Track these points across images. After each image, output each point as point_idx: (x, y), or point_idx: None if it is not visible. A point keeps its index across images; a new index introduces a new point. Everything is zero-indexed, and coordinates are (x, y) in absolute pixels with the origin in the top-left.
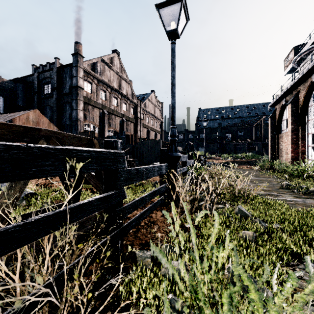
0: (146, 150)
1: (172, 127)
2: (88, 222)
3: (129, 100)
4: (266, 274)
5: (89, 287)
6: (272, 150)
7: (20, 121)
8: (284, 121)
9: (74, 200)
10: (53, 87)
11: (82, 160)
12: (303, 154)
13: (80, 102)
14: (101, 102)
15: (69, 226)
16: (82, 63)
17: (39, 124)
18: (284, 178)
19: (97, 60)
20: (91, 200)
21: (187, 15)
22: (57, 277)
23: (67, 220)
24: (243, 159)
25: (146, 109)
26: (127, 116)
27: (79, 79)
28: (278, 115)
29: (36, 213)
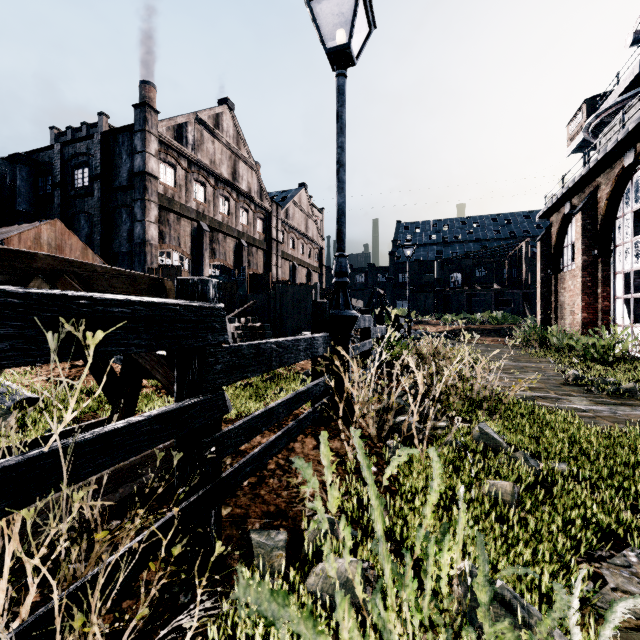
0: (288, 306)
1: (339, 256)
2: (146, 465)
3: (255, 203)
4: (560, 610)
5: (129, 631)
6: (543, 306)
7: (22, 245)
8: (567, 248)
9: (122, 414)
10: (93, 173)
11: (108, 324)
12: (607, 314)
13: (151, 206)
14: (195, 206)
15: (67, 491)
16: (155, 125)
17: (63, 251)
18: (569, 364)
19: (188, 119)
20: (135, 421)
21: (370, 17)
22: (33, 624)
23: (63, 475)
24: (485, 325)
25: (289, 222)
26: (250, 236)
27: (148, 157)
28: (556, 236)
29: (31, 445)
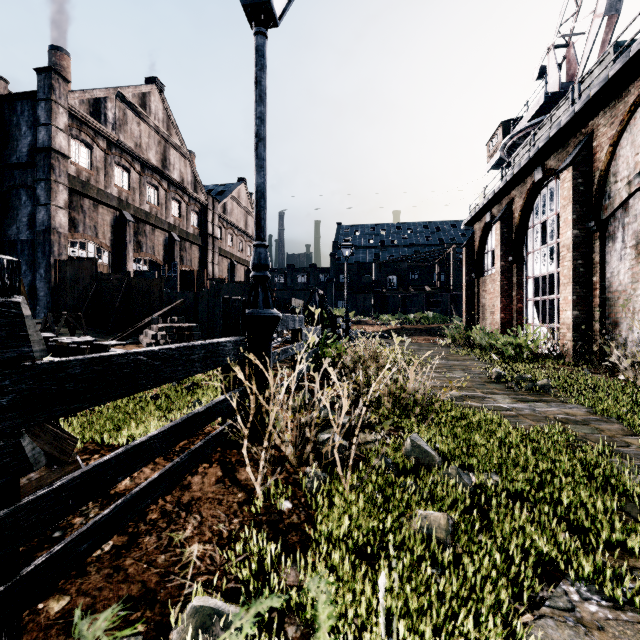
0: None
1: (257, 245)
2: None
3: (188, 194)
4: None
5: None
6: (468, 307)
7: None
8: (488, 255)
9: None
10: None
11: None
12: (520, 315)
13: (59, 189)
14: (116, 193)
15: None
16: (65, 95)
17: None
18: (491, 361)
19: (107, 94)
20: None
21: None
22: None
23: None
24: (418, 325)
25: (227, 218)
26: (183, 230)
27: (55, 132)
28: (478, 242)
29: None
